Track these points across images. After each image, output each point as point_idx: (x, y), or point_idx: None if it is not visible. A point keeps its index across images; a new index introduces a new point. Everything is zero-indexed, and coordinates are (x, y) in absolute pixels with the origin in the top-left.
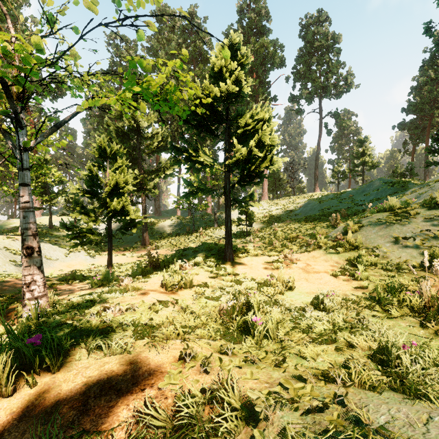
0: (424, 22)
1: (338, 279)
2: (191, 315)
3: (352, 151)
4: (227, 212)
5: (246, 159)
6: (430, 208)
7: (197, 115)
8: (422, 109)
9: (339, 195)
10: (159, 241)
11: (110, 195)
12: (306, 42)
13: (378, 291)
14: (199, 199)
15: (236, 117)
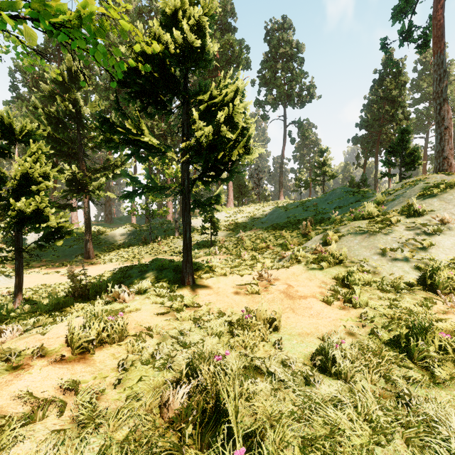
0: (381, 38)
1: (332, 307)
2: (96, 434)
3: (313, 162)
4: (185, 219)
5: (211, 144)
6: (409, 216)
7: (140, 77)
8: (372, 125)
9: (304, 203)
10: (107, 253)
11: (19, 194)
12: (272, 47)
13: (404, 333)
14: (158, 205)
15: (198, 93)
